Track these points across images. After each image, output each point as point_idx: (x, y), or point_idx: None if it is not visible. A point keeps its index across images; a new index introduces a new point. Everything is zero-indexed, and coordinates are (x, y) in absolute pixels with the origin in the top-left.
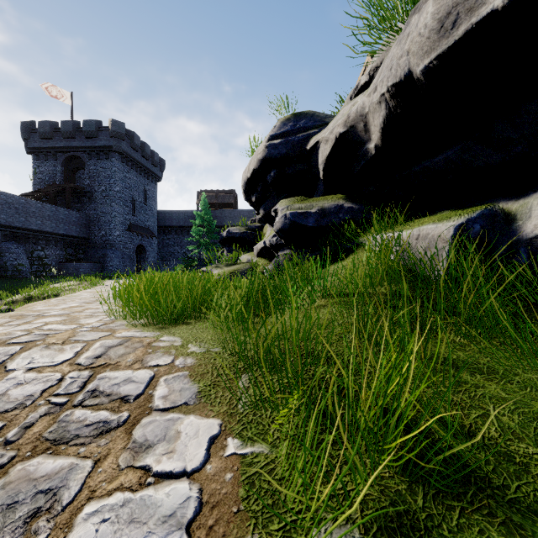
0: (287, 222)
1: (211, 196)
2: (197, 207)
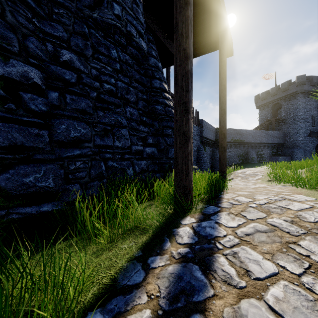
0: None
1: None
2: None
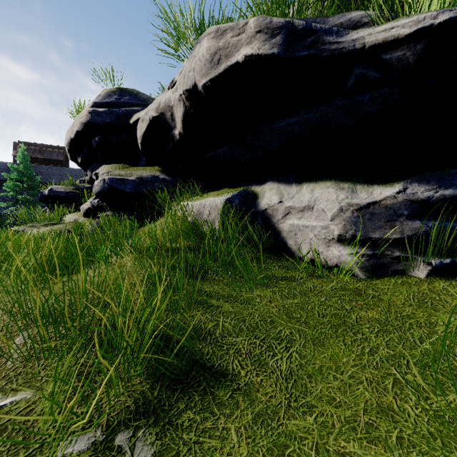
0: (106, 186)
1: (34, 149)
2: (14, 159)
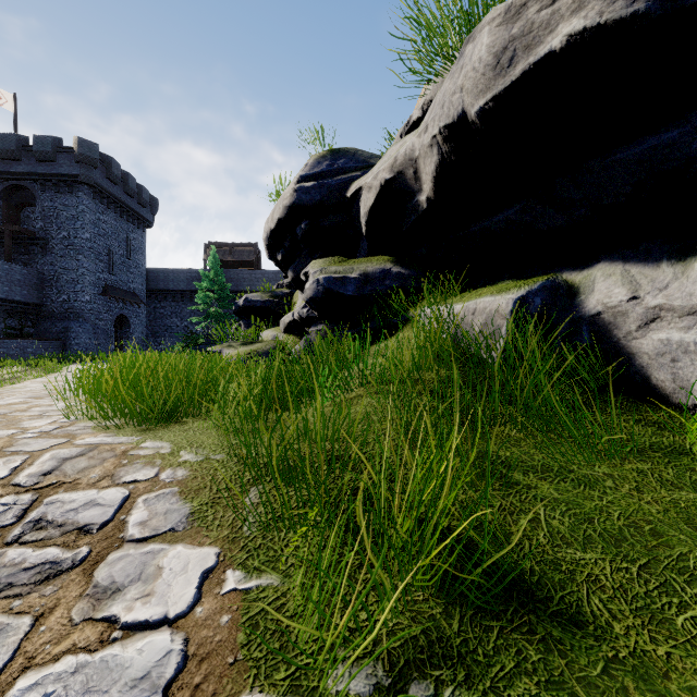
0: (321, 289)
1: (224, 250)
2: (205, 265)
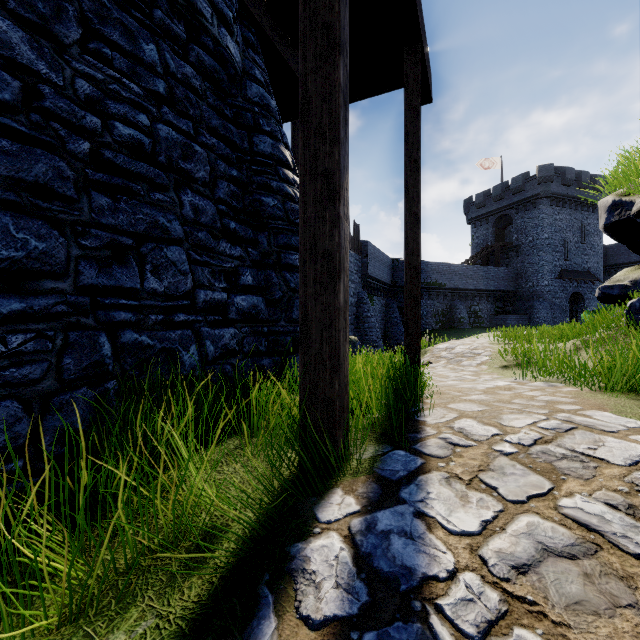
0: (599, 292)
1: None
2: None
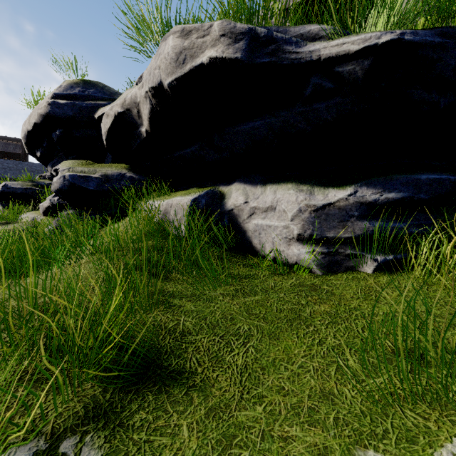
0: (67, 183)
1: None
2: None
